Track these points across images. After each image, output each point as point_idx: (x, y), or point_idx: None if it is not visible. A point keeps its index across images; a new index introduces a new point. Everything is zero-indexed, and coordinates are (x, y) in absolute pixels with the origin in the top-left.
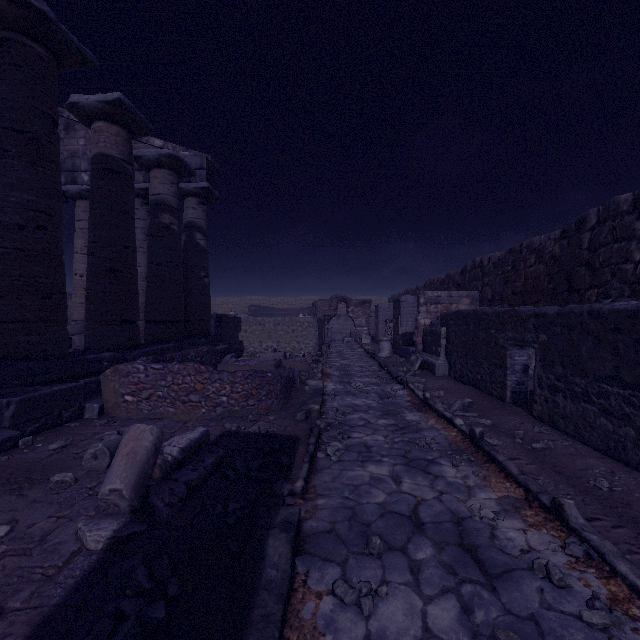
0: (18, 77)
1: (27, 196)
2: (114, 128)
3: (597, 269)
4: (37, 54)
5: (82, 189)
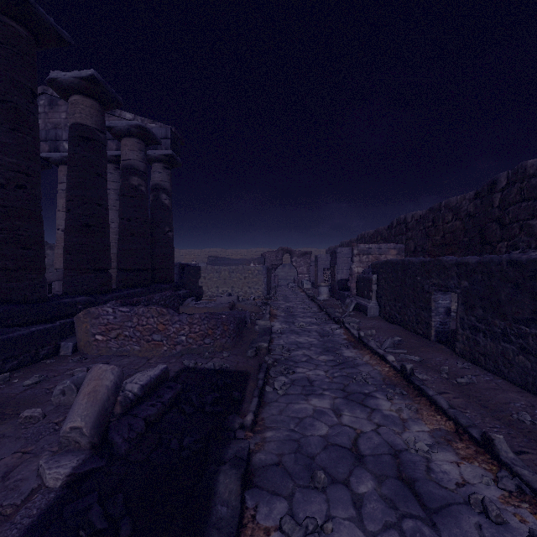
0: (0, 53)
1: (8, 158)
2: (88, 101)
3: (507, 224)
4: (17, 33)
5: (63, 156)
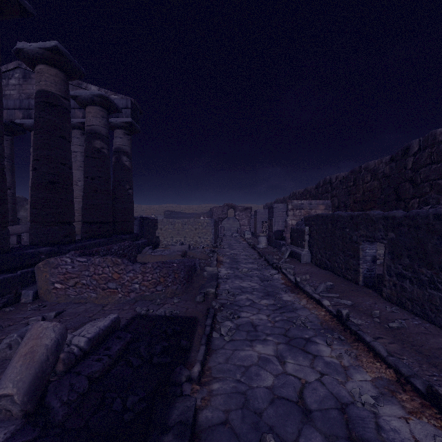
0: None
1: None
2: (53, 70)
3: (419, 184)
4: None
5: None
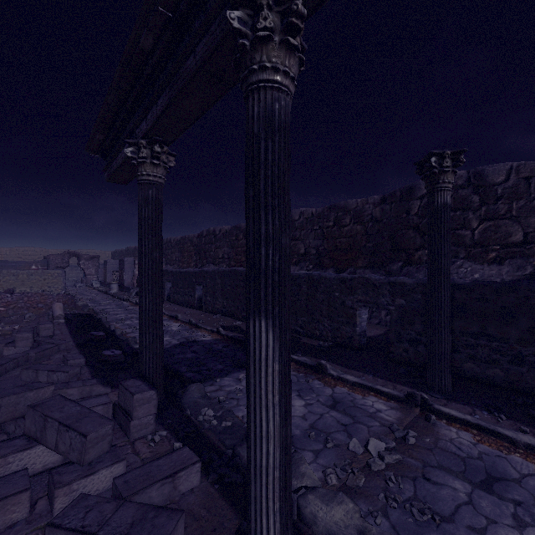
0: None
1: None
2: None
3: (206, 252)
4: None
5: None
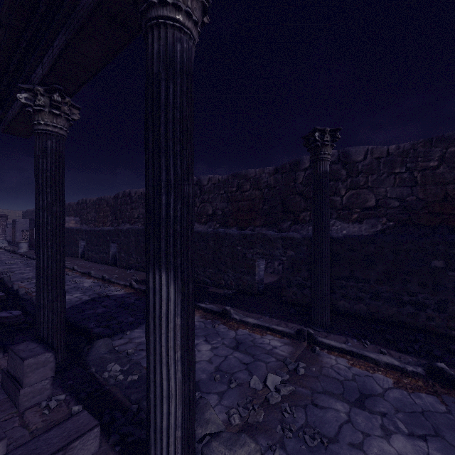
0: None
1: None
2: None
3: (122, 213)
4: None
5: None
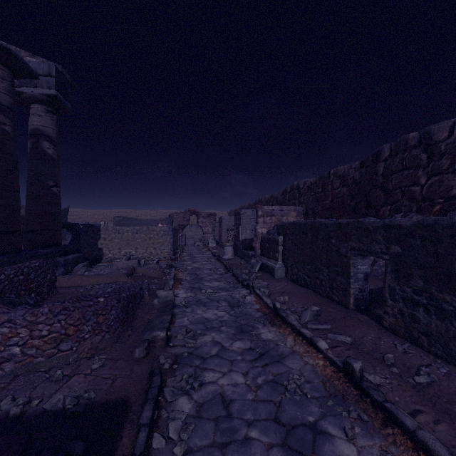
0: None
1: None
2: None
3: (390, 190)
4: None
5: None
